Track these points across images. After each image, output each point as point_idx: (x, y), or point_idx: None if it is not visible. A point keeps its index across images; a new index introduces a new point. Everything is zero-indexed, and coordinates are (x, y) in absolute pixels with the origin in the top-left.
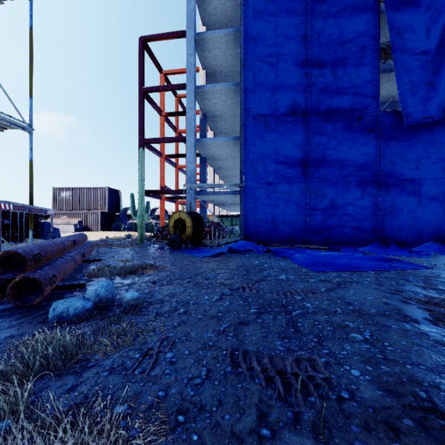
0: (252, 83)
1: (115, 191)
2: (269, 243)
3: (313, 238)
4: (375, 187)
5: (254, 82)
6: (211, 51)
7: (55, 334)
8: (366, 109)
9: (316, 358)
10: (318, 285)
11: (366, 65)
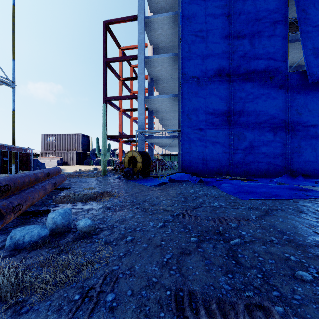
0: (188, 52)
1: (86, 136)
2: (200, 175)
3: (235, 171)
4: (285, 131)
5: (189, 52)
6: (156, 30)
7: (5, 265)
8: (277, 70)
9: (268, 305)
10: (248, 212)
11: (277, 35)
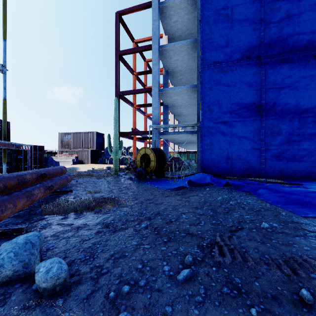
0: (208, 34)
1: (101, 134)
2: (224, 176)
3: (267, 172)
4: None
5: (210, 33)
6: (171, 17)
7: None
8: None
9: None
10: None
11: None
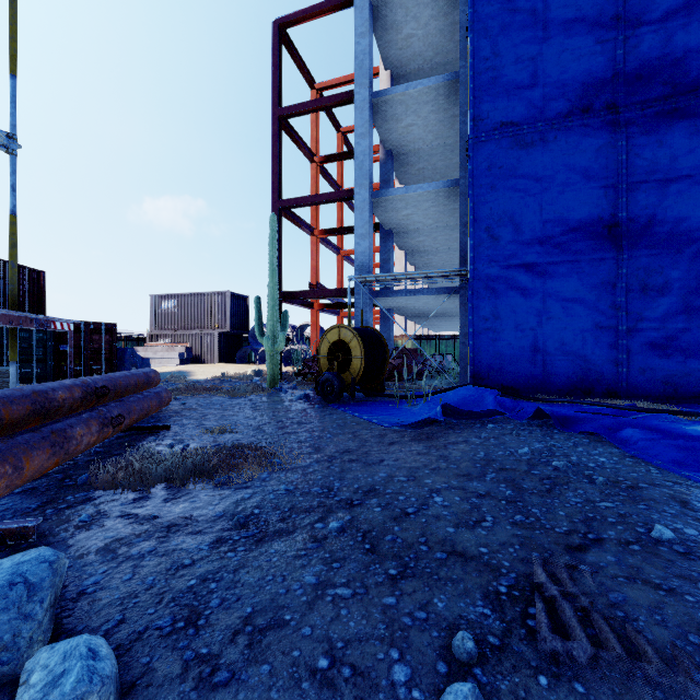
0: (488, 59)
1: (242, 298)
2: (526, 393)
3: (633, 384)
4: None
5: (493, 57)
6: (400, 27)
7: None
8: None
9: None
10: None
11: None
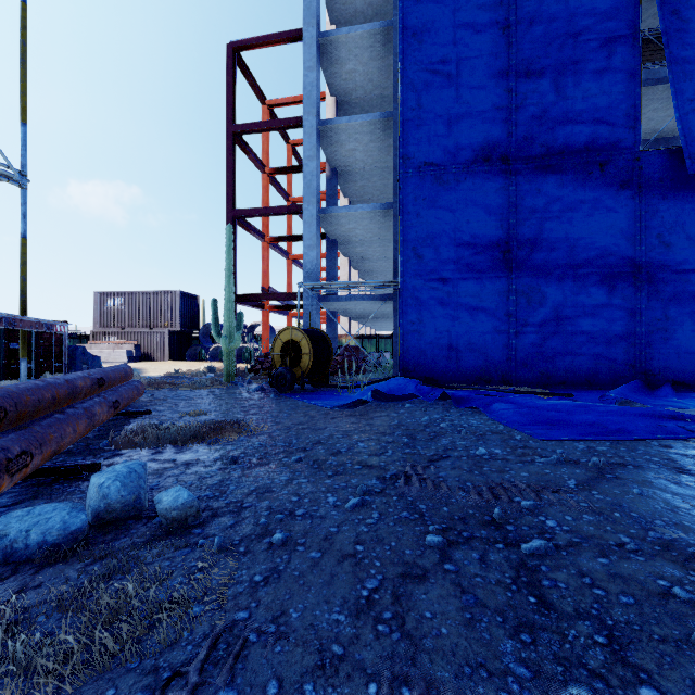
0: (414, 109)
1: (192, 297)
2: (443, 383)
3: (520, 375)
4: (633, 284)
5: (418, 108)
6: (344, 63)
7: None
8: (615, 148)
9: None
10: (557, 472)
11: (615, 70)
